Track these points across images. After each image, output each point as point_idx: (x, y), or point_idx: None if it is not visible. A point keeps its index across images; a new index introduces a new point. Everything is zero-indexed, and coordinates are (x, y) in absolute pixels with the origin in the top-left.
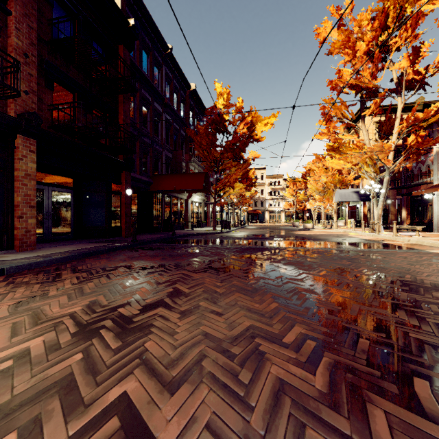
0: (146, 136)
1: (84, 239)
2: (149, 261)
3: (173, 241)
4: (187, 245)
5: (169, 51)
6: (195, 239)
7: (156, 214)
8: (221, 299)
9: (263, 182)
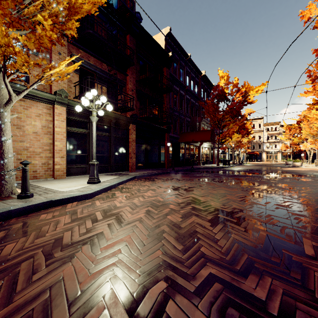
0: (176, 111)
1: (149, 168)
2: (184, 178)
3: (192, 171)
4: (201, 173)
5: (188, 57)
6: (205, 170)
7: (181, 156)
8: (216, 188)
9: (261, 129)
